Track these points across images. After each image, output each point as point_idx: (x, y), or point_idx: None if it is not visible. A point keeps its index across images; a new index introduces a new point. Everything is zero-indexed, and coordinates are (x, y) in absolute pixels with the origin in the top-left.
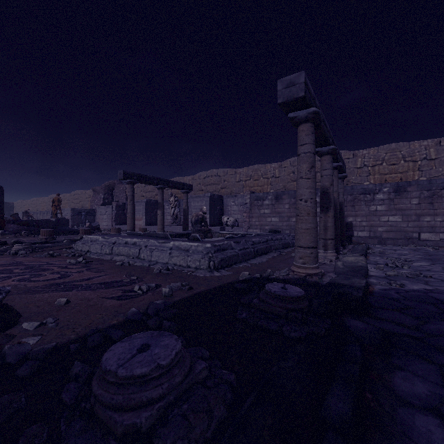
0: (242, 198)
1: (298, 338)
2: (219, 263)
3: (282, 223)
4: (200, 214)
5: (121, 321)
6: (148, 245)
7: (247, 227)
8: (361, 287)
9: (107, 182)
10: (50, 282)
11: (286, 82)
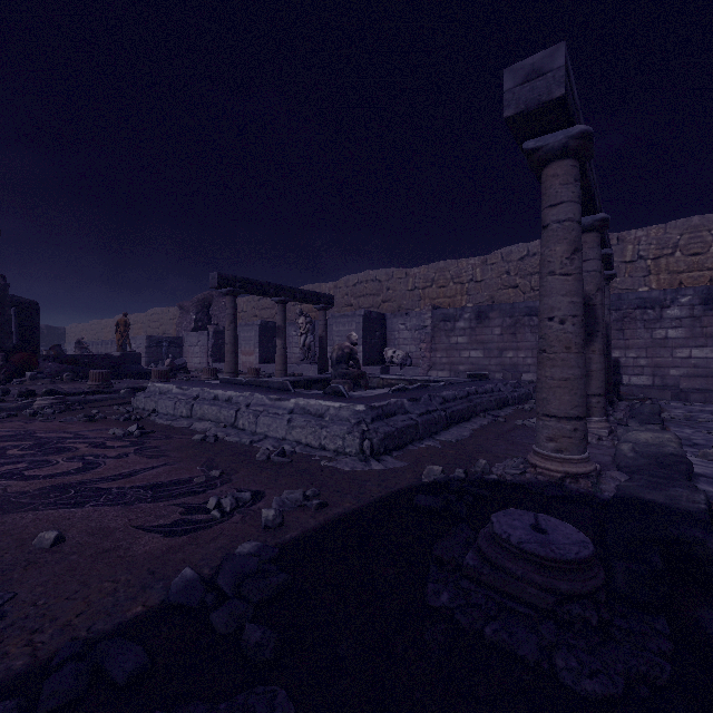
0: (418, 317)
1: (605, 697)
2: (381, 444)
3: (488, 360)
4: (346, 346)
5: (152, 607)
6: (252, 403)
7: (427, 368)
8: (701, 514)
9: (202, 295)
10: (55, 480)
11: (522, 71)
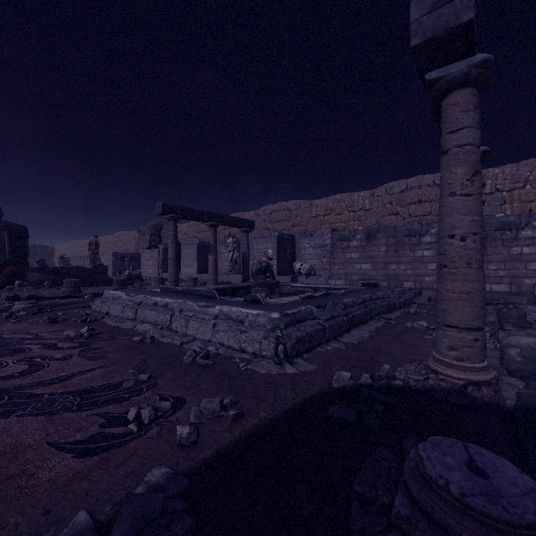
0: (320, 238)
1: None
2: (293, 348)
3: (375, 271)
4: (263, 261)
5: None
6: (184, 309)
7: (327, 277)
8: None
9: (154, 221)
10: None
11: (429, 0)
